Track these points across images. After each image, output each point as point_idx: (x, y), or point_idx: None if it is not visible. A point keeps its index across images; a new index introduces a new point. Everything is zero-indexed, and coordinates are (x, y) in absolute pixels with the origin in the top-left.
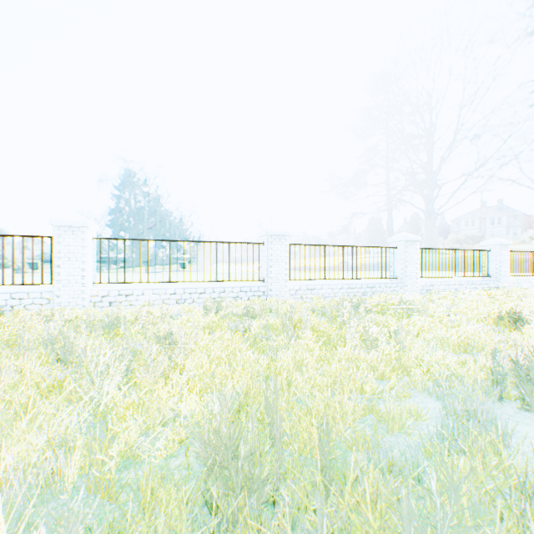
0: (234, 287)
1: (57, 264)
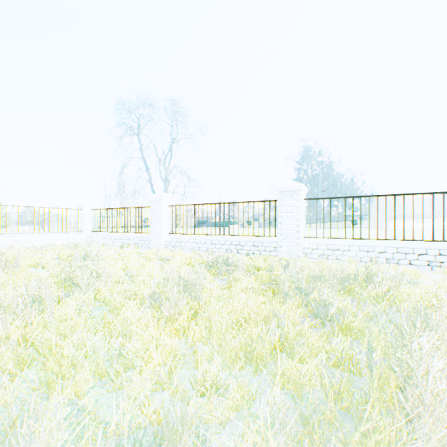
0: None
1: (279, 221)
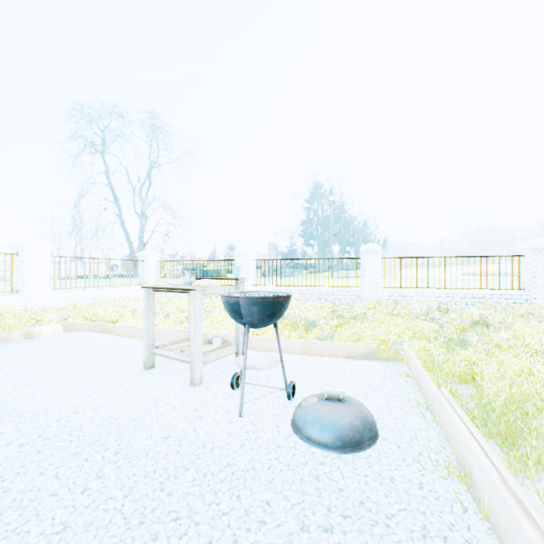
0: (493, 294)
1: (362, 275)
